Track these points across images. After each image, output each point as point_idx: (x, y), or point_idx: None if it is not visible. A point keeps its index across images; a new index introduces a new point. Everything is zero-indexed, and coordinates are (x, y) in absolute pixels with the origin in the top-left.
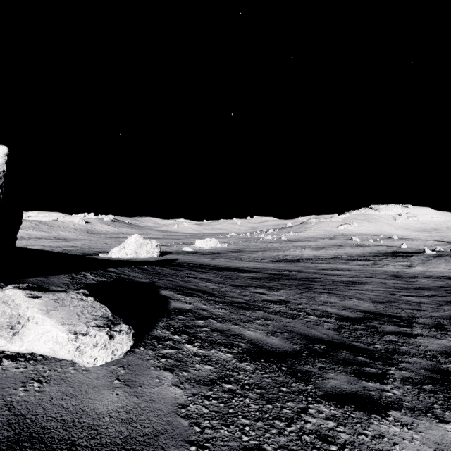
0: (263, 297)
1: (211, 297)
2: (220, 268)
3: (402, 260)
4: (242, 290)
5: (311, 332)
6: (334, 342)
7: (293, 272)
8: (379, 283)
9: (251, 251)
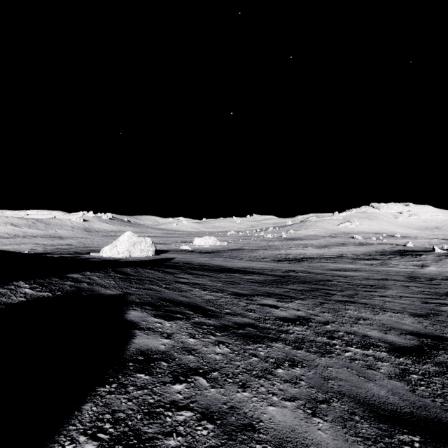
0: (276, 312)
1: (205, 318)
2: (219, 268)
3: (412, 259)
4: (246, 302)
5: (372, 390)
6: (423, 419)
7: (300, 273)
8: (401, 287)
9: (251, 249)
